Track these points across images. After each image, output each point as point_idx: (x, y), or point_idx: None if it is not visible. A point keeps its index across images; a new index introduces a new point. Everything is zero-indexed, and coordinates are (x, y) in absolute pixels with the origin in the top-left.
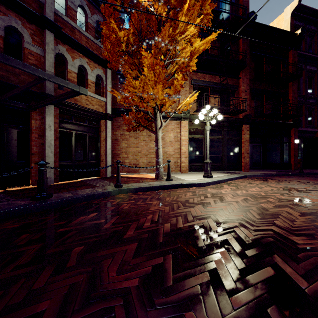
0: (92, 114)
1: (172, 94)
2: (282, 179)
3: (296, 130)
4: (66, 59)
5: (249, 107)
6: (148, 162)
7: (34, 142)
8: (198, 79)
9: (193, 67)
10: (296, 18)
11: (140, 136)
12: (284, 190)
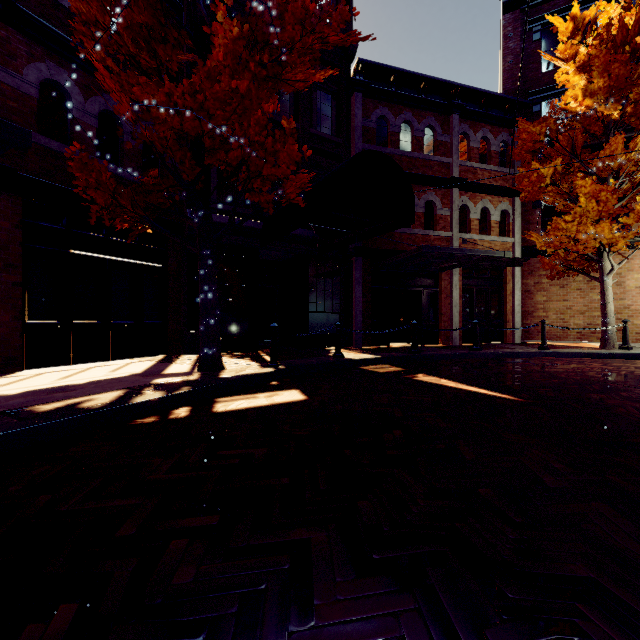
0: (496, 263)
1: (631, 223)
2: None
3: None
4: (468, 208)
5: None
6: (587, 324)
7: (442, 303)
8: None
9: None
10: None
11: (571, 284)
12: None
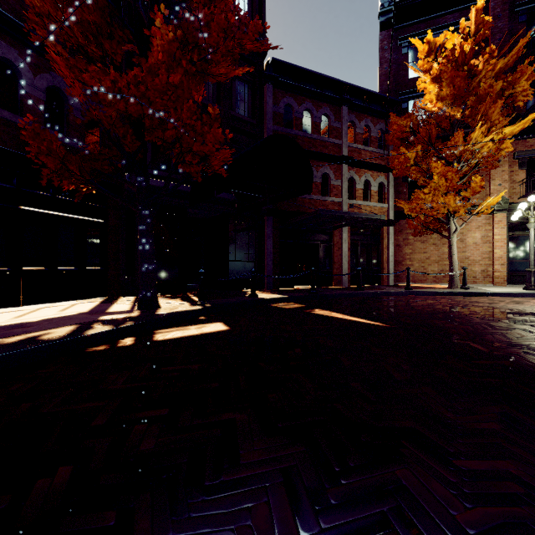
0: (375, 223)
1: (469, 196)
2: None
3: None
4: (355, 180)
5: None
6: (440, 270)
7: (335, 254)
8: (528, 148)
9: (506, 149)
10: None
11: (429, 240)
12: None
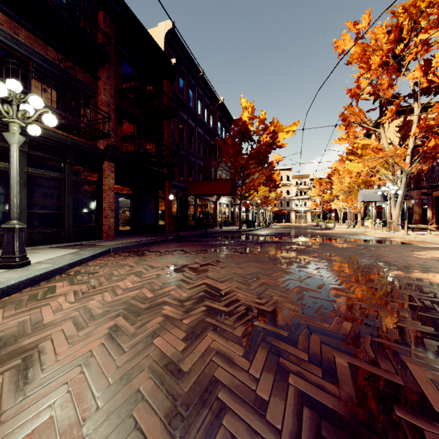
0: None
1: None
2: (162, 248)
3: (171, 184)
4: None
5: (115, 134)
6: None
7: None
8: None
9: None
10: (170, 45)
11: None
12: (176, 271)
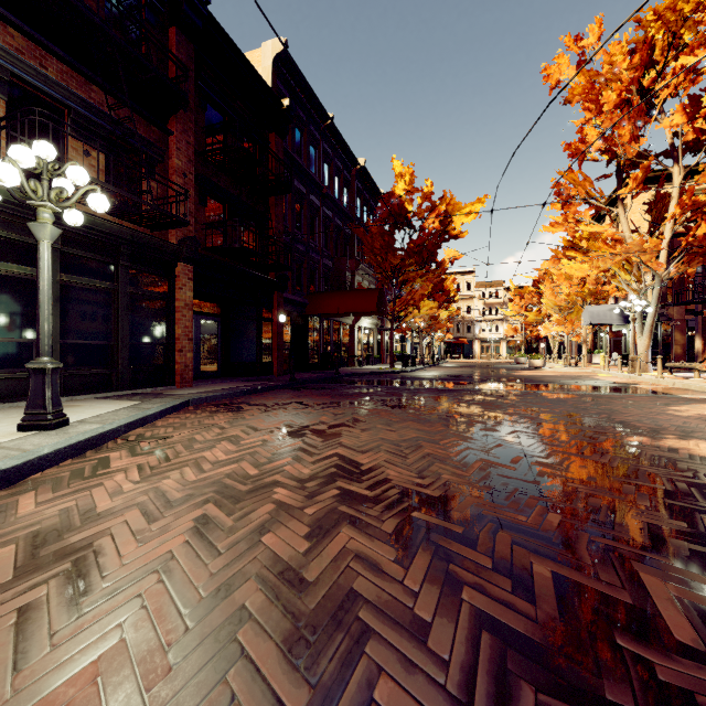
0: None
1: None
2: (269, 400)
3: (282, 297)
4: None
5: (194, 220)
6: None
7: None
8: (12, 51)
9: None
10: (280, 77)
11: None
12: (292, 436)
